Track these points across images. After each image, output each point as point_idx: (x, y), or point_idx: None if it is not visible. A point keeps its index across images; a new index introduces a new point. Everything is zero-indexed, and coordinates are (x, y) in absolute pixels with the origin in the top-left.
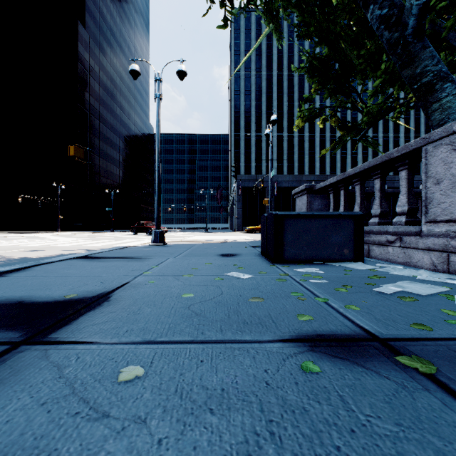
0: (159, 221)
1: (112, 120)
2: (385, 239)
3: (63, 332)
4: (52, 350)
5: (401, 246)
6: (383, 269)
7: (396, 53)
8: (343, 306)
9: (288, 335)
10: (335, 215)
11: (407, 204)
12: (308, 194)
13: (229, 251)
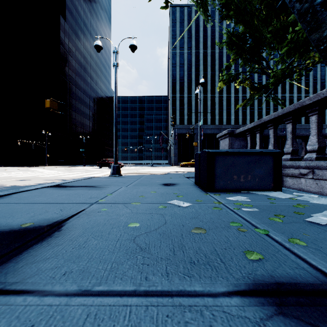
0: (117, 158)
1: (84, 86)
2: (298, 172)
3: None
4: None
5: (313, 178)
6: (302, 198)
7: (305, 20)
8: (286, 240)
9: (244, 284)
10: (257, 152)
11: (317, 143)
12: (229, 137)
13: (169, 181)
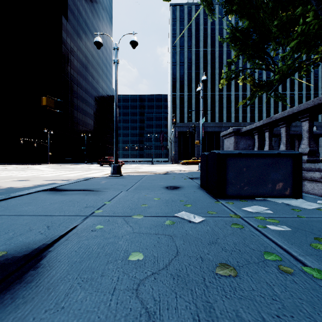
0: (117, 157)
1: (86, 85)
2: (318, 176)
3: None
4: None
5: None
6: None
7: None
8: None
9: None
10: (274, 154)
11: None
12: (235, 135)
13: (173, 183)
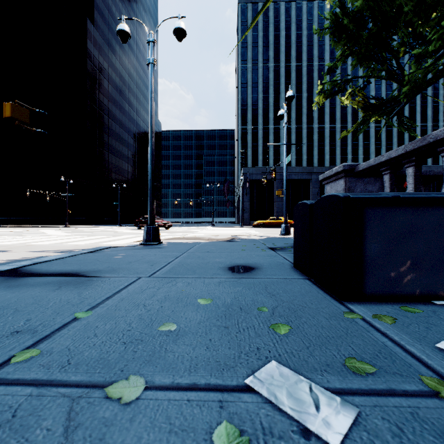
0: (153, 214)
1: (120, 116)
2: None
3: None
4: None
5: None
6: None
7: None
8: None
9: None
10: None
11: None
12: (346, 177)
13: (242, 260)
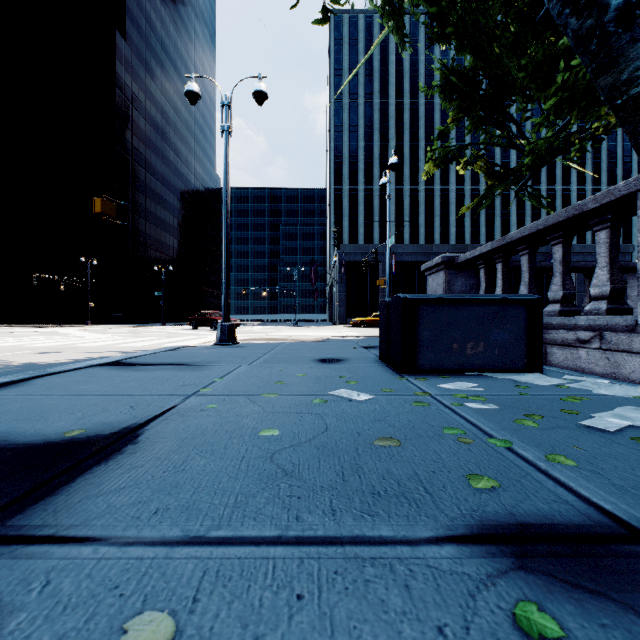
0: (228, 309)
1: (163, 169)
2: (573, 337)
3: (38, 513)
4: (2, 559)
5: (602, 348)
6: (579, 385)
7: (588, 50)
8: (542, 457)
9: (464, 526)
10: (497, 300)
11: (609, 282)
12: (446, 269)
13: (331, 355)
